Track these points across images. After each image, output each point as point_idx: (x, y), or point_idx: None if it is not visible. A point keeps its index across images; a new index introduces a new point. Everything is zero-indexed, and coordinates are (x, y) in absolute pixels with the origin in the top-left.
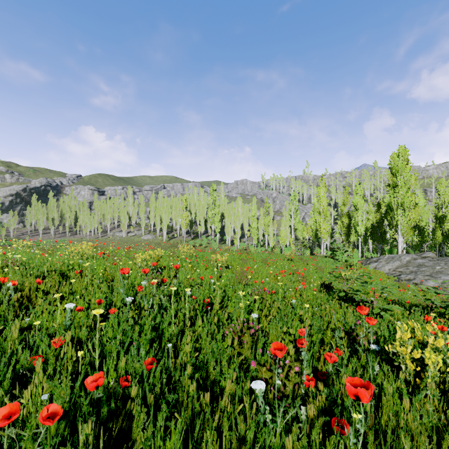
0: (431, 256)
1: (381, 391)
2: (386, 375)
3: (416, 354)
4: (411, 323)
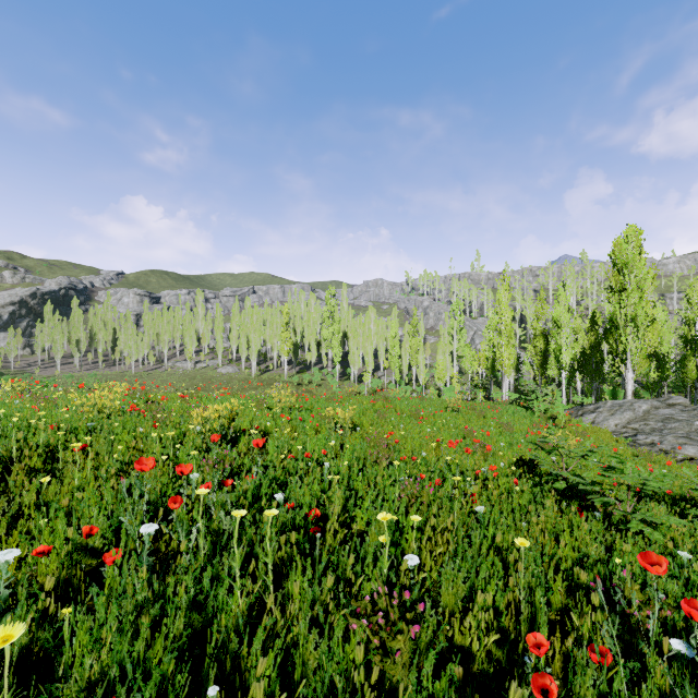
0: (682, 403)
1: None
2: None
3: None
4: None
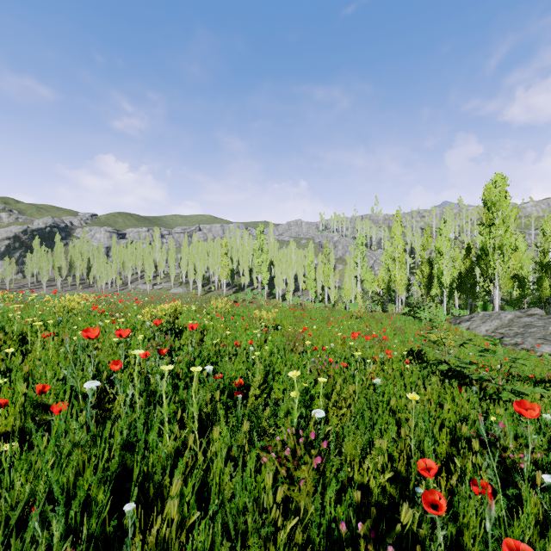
0: (539, 313)
1: None
2: None
3: None
4: None
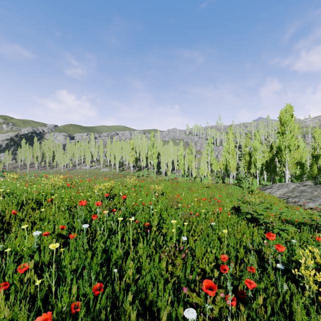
0: (309, 184)
1: (289, 306)
2: (292, 292)
3: (319, 278)
4: (311, 248)
